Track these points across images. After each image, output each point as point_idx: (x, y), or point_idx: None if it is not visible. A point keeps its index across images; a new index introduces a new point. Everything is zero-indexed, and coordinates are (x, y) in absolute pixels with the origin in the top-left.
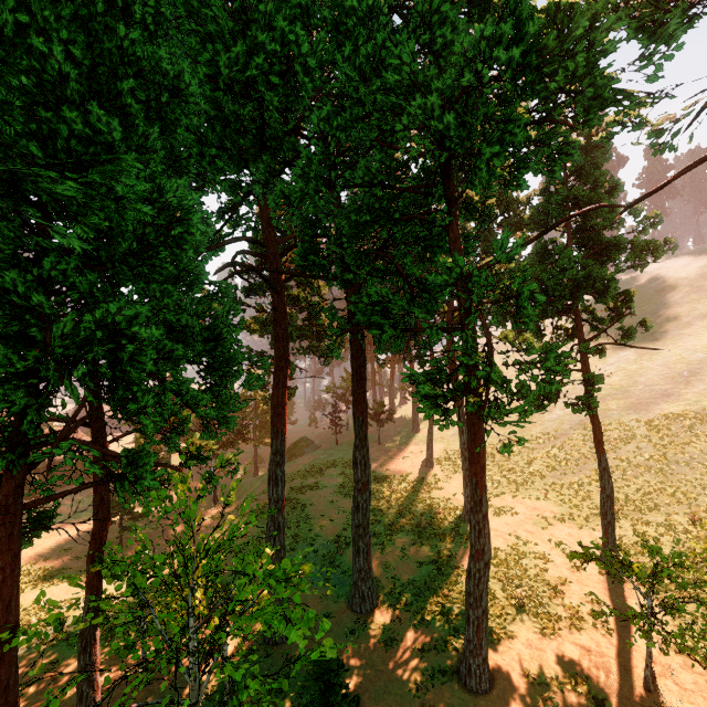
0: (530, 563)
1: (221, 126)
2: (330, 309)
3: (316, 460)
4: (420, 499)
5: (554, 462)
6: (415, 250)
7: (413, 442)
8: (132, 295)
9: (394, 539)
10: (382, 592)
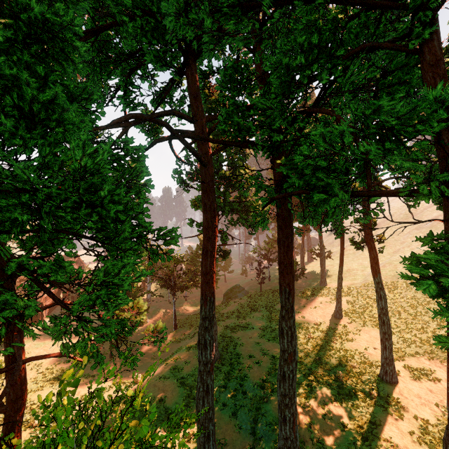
0: None
1: None
2: (256, 178)
3: (246, 303)
4: (334, 350)
5: None
6: (363, 95)
7: (322, 294)
8: None
9: (315, 392)
10: None
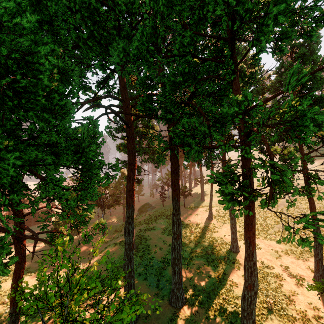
0: (272, 280)
1: (92, 23)
2: (159, 136)
3: (153, 214)
4: (206, 238)
5: (278, 219)
6: (210, 98)
7: (201, 206)
8: (17, 120)
9: (194, 261)
10: (188, 294)
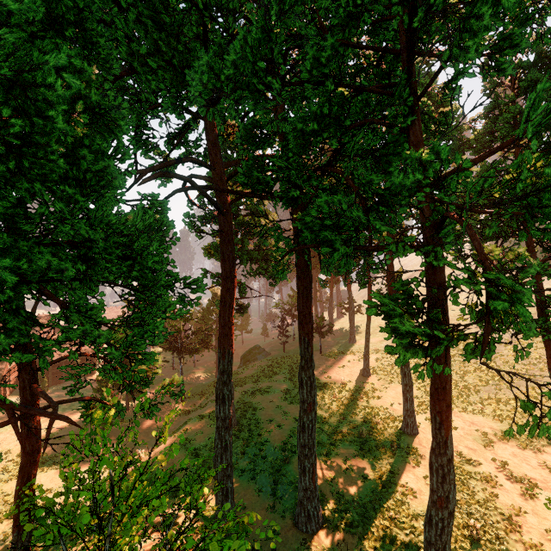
0: (477, 486)
1: (156, 29)
2: (275, 229)
3: (266, 365)
4: (359, 408)
5: (486, 376)
6: (368, 161)
7: (350, 352)
8: (15, 199)
9: (337, 449)
10: (327, 509)
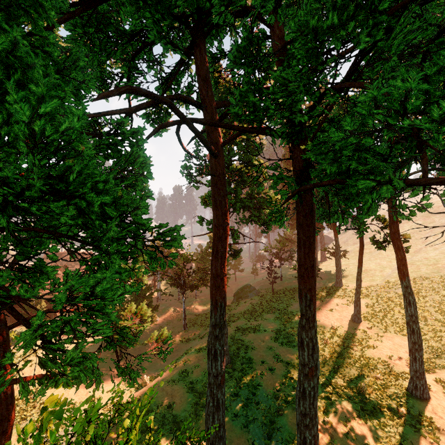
0: None
1: None
2: (275, 168)
3: (257, 303)
4: (354, 358)
5: None
6: (413, 60)
7: (338, 295)
8: None
9: (335, 406)
10: None
